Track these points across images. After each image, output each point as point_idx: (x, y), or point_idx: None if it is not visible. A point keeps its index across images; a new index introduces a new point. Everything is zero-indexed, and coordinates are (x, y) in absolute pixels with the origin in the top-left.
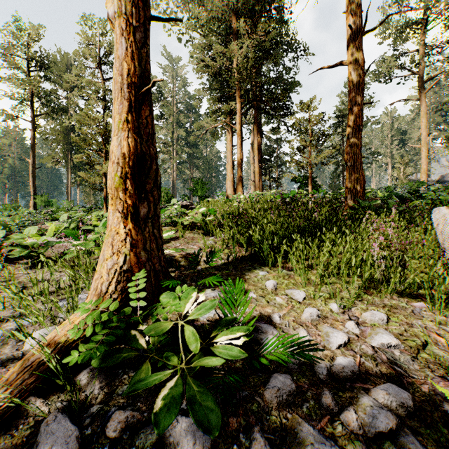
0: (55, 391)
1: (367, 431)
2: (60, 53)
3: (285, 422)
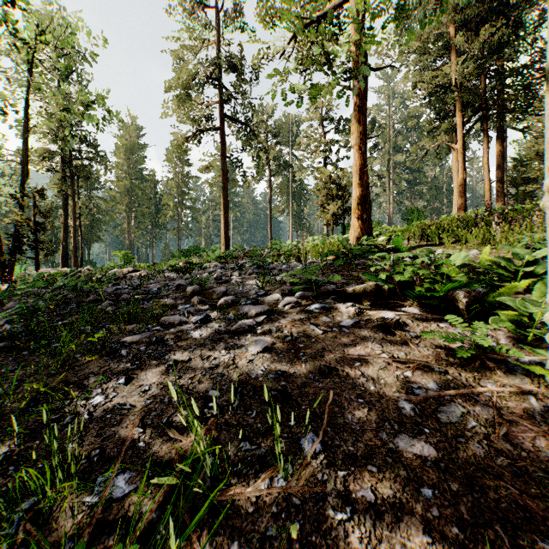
0: None
1: None
2: (285, 116)
3: None
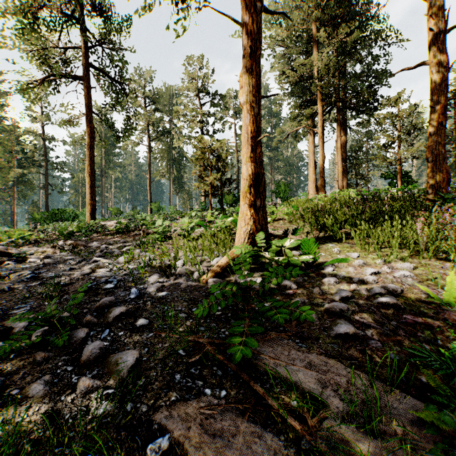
0: (232, 274)
1: (370, 294)
2: (165, 87)
3: (331, 289)
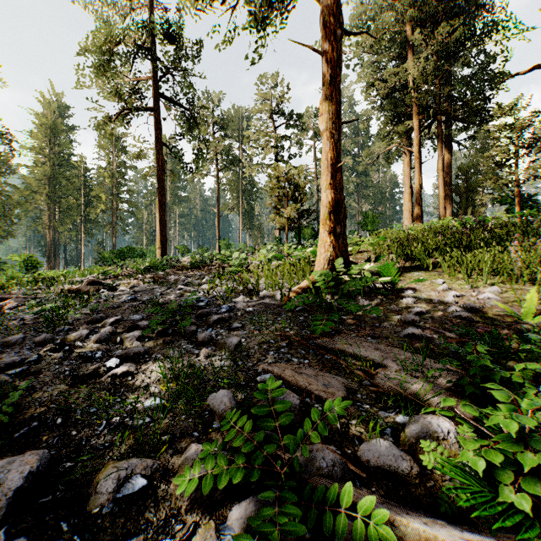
0: None
1: (446, 311)
2: (234, 109)
3: (408, 307)
